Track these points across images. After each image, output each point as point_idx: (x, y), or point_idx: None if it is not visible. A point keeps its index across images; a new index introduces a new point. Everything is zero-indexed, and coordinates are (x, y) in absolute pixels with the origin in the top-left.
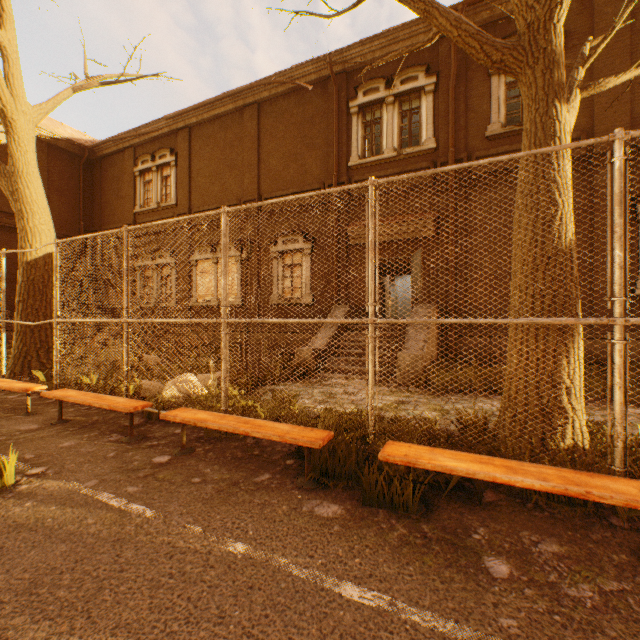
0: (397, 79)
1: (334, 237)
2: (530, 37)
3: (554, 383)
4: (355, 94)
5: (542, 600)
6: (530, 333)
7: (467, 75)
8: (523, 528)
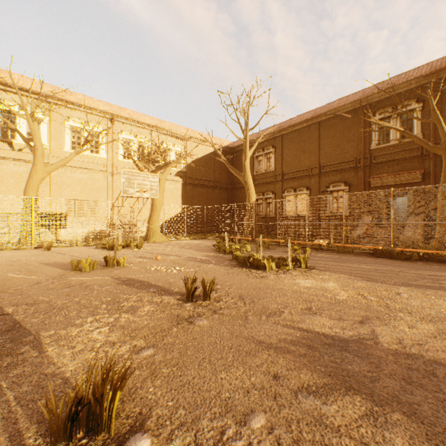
0: (398, 106)
1: (361, 183)
2: (444, 146)
3: (442, 236)
4: (373, 114)
5: (426, 264)
6: (440, 226)
7: (442, 100)
8: (429, 262)
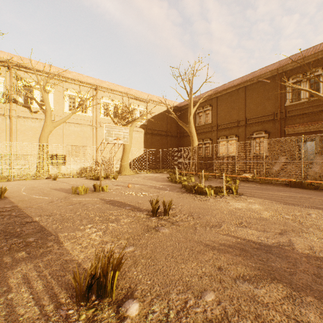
0: (308, 72)
1: (278, 132)
2: None
3: None
4: (287, 79)
5: None
6: None
7: None
8: None
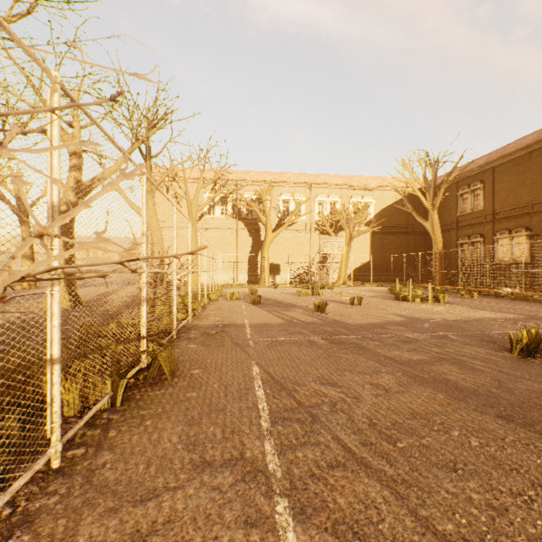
0: None
1: None
2: None
3: None
4: None
5: None
6: None
7: None
8: None
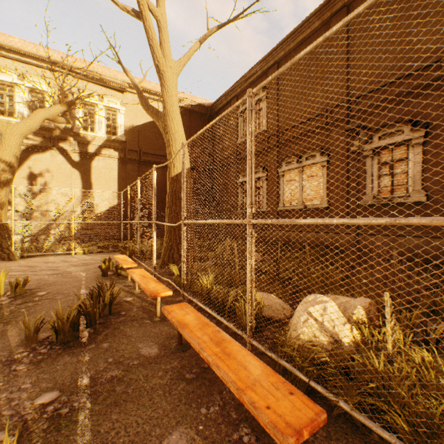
0: None
1: None
2: None
3: None
4: None
5: None
6: None
7: None
8: None
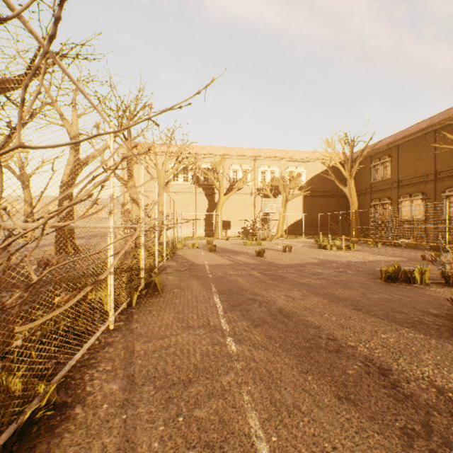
0: None
1: None
2: None
3: None
4: None
5: None
6: None
7: None
8: None
